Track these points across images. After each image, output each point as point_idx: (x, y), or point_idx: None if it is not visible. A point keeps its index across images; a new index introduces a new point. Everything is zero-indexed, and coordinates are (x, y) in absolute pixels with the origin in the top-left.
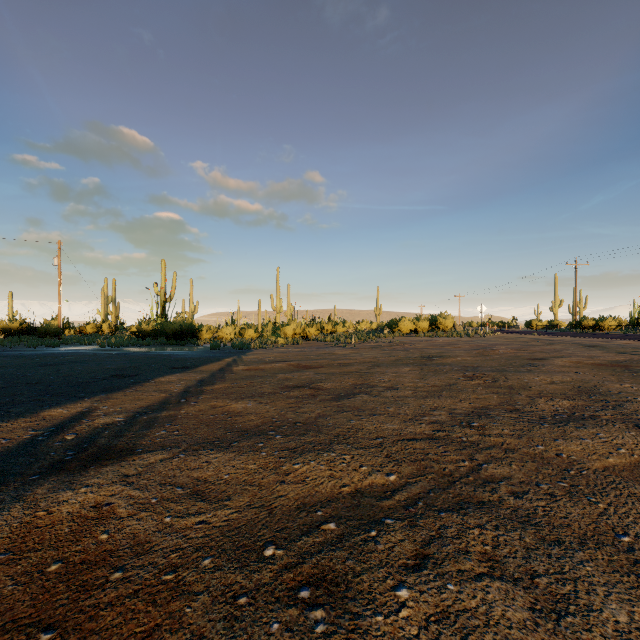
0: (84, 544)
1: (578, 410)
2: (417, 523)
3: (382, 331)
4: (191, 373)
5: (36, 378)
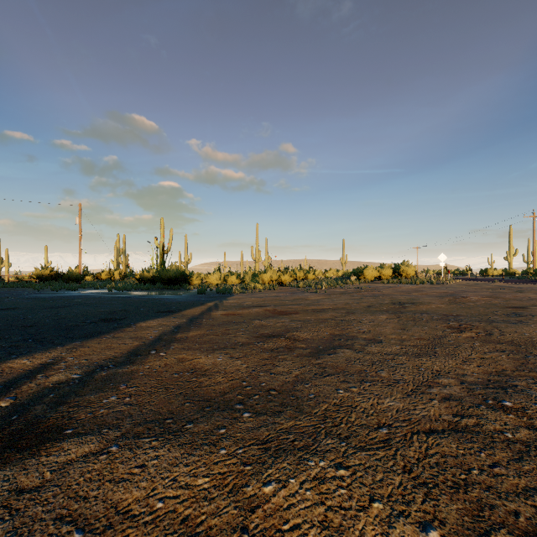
0: None
1: None
2: None
3: (349, 278)
4: (172, 318)
5: (33, 321)
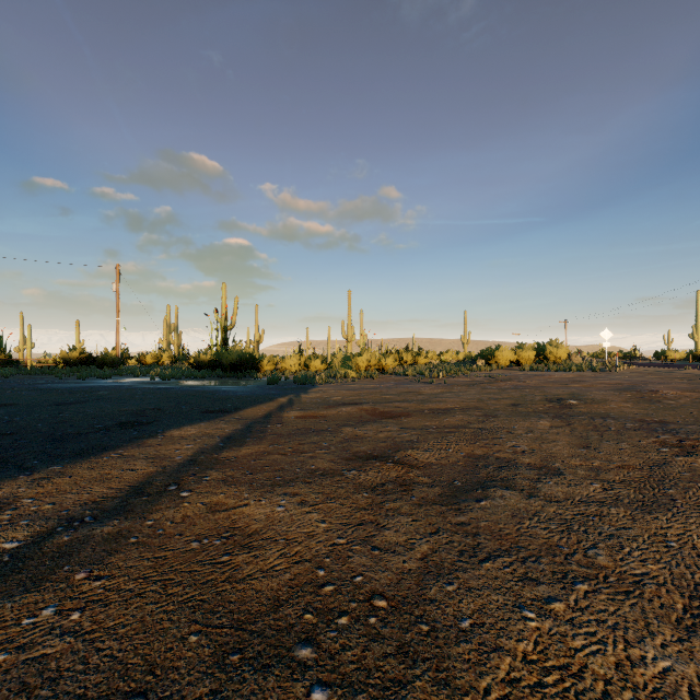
0: None
1: None
2: None
3: (474, 363)
4: (222, 422)
5: (18, 425)
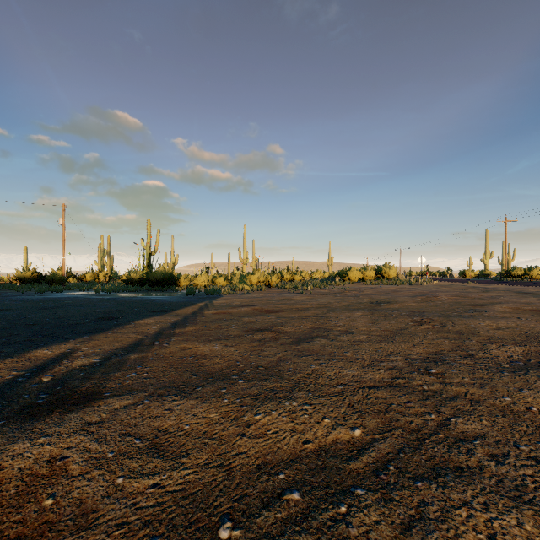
0: (25, 512)
1: (533, 357)
2: (392, 496)
3: (334, 279)
4: (167, 316)
5: (34, 320)
